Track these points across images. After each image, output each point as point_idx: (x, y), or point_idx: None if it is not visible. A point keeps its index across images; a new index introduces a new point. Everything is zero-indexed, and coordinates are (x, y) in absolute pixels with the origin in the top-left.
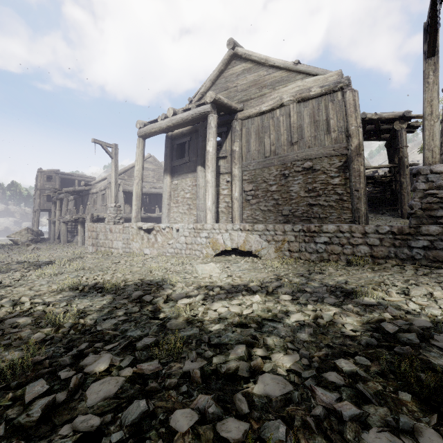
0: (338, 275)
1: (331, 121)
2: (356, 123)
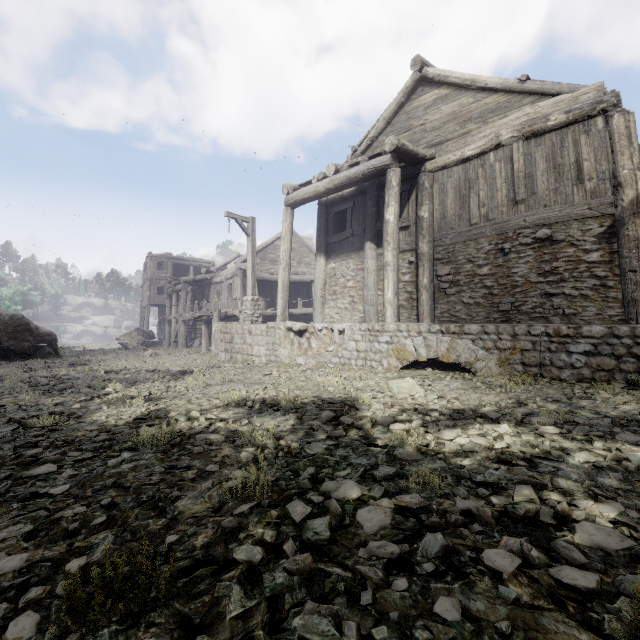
0: (620, 403)
1: (585, 164)
2: (632, 164)
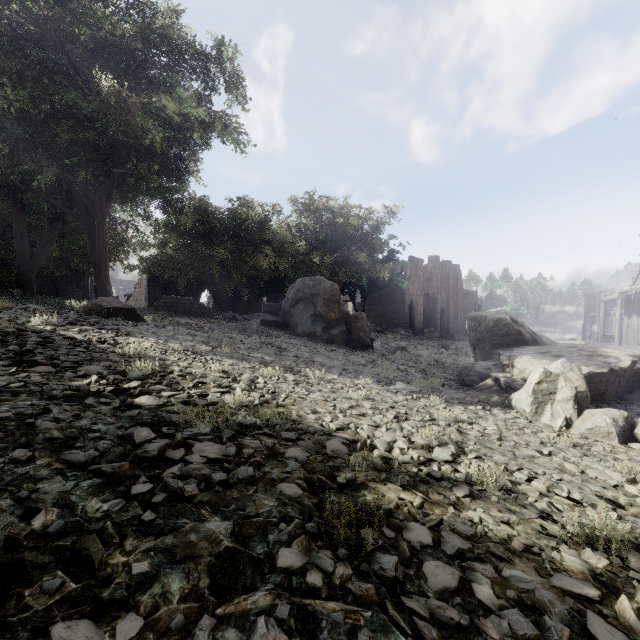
0: None
1: None
2: None
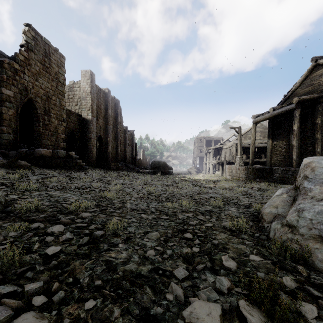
0: None
1: None
2: None
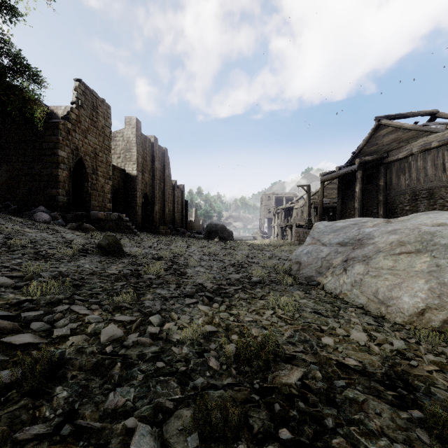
0: None
1: (446, 164)
2: None
